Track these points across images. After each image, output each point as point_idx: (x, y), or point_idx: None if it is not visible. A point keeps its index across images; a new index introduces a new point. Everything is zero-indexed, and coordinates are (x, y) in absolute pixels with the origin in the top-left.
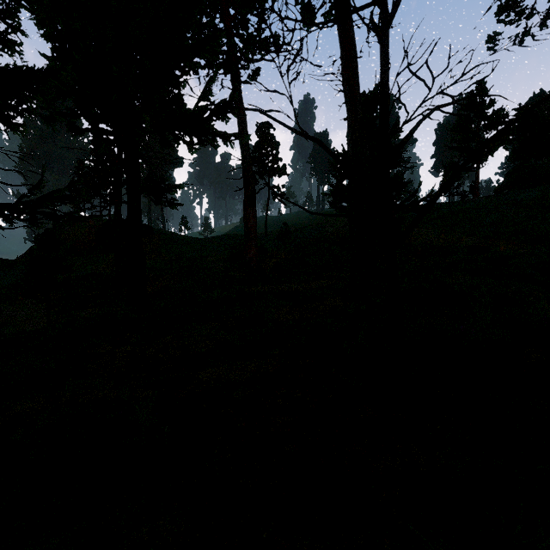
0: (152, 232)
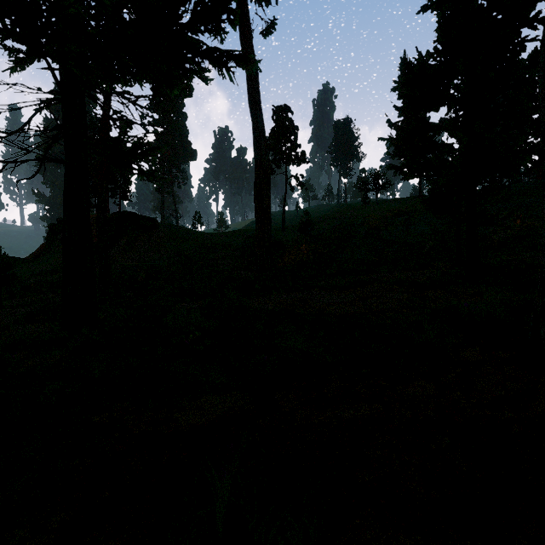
0: (157, 226)
